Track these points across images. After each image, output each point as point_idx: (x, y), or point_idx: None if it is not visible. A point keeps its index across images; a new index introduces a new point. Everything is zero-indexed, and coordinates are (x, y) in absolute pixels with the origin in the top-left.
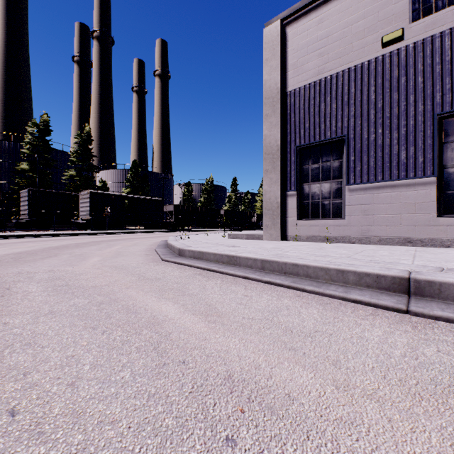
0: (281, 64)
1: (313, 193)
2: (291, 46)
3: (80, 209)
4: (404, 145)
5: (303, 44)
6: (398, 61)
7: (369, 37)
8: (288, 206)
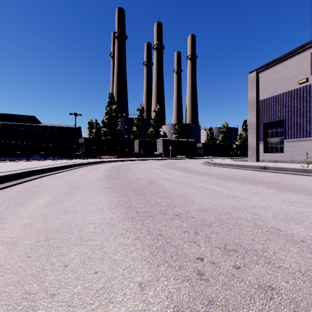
0: (256, 89)
1: (271, 142)
2: (260, 81)
3: (157, 147)
4: (308, 123)
5: (266, 81)
6: (306, 90)
7: (294, 80)
8: (259, 148)
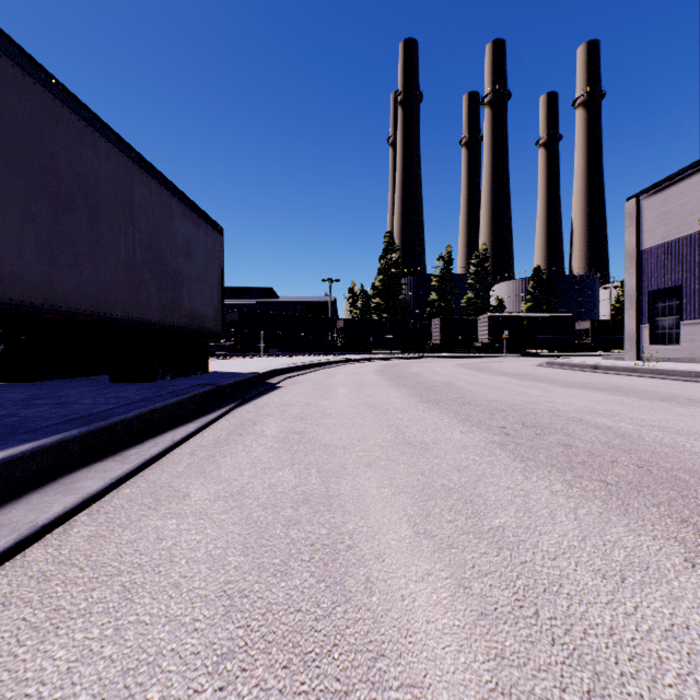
0: (636, 231)
1: (661, 325)
2: (645, 216)
3: (479, 333)
4: None
5: (653, 215)
6: None
7: (694, 216)
8: (643, 335)
